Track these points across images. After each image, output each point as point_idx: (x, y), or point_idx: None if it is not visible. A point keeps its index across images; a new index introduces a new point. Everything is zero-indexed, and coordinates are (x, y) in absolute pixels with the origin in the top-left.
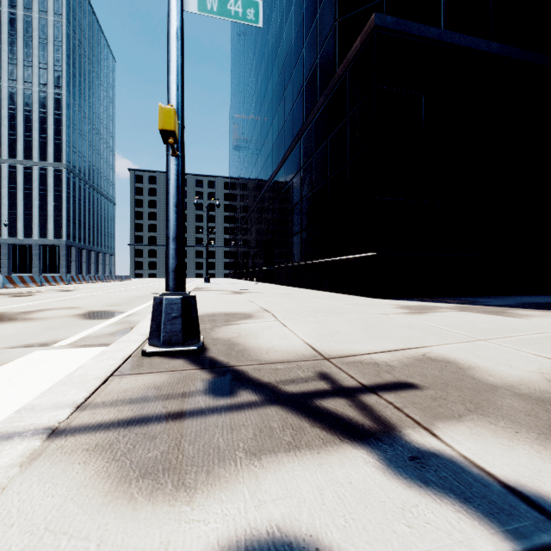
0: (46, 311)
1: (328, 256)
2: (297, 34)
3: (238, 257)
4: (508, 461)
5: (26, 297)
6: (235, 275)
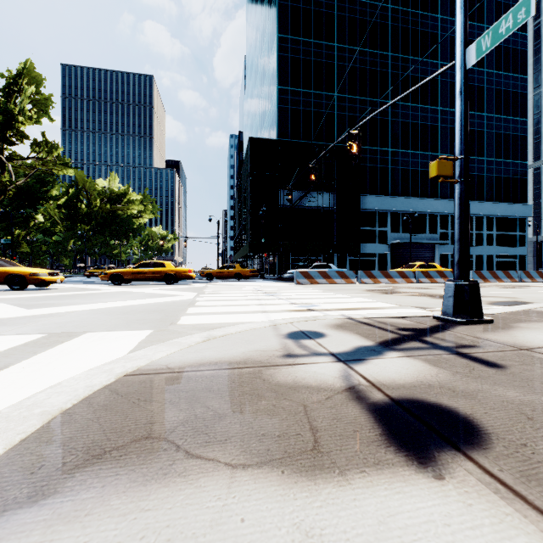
0: (485, 297)
1: None
2: None
3: None
4: (388, 364)
5: (510, 288)
6: None
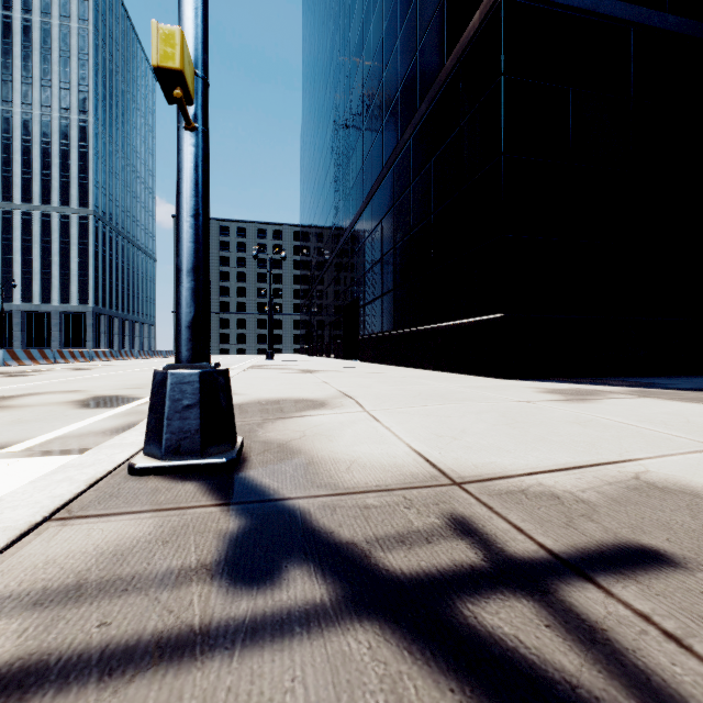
0: (35, 395)
1: (432, 322)
2: (389, 24)
3: (311, 327)
4: None
5: (23, 377)
6: (307, 350)
